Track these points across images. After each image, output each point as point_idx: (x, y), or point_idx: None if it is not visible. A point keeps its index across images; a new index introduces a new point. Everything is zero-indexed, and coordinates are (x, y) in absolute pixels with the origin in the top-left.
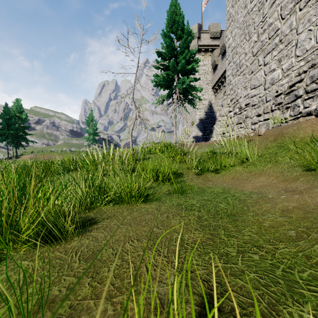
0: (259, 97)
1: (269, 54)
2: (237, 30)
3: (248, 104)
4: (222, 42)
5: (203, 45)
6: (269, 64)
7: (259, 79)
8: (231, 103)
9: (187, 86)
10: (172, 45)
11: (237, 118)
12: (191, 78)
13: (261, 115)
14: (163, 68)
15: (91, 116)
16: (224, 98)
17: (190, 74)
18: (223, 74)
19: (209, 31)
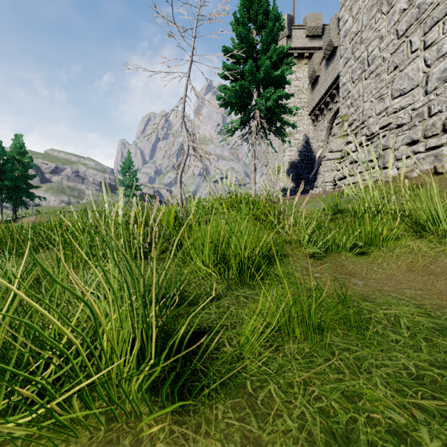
0: (411, 110)
1: (436, 26)
2: (362, 2)
3: (387, 126)
4: (327, 38)
5: (296, 48)
6: (436, 44)
7: (413, 77)
8: (350, 128)
9: (273, 103)
10: (249, 39)
11: (364, 152)
12: (280, 91)
13: (417, 142)
14: (235, 78)
15: (129, 160)
16: (337, 122)
17: (278, 87)
18: (329, 90)
19: (306, 26)
